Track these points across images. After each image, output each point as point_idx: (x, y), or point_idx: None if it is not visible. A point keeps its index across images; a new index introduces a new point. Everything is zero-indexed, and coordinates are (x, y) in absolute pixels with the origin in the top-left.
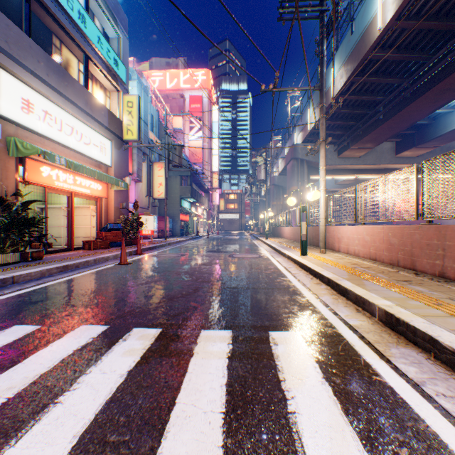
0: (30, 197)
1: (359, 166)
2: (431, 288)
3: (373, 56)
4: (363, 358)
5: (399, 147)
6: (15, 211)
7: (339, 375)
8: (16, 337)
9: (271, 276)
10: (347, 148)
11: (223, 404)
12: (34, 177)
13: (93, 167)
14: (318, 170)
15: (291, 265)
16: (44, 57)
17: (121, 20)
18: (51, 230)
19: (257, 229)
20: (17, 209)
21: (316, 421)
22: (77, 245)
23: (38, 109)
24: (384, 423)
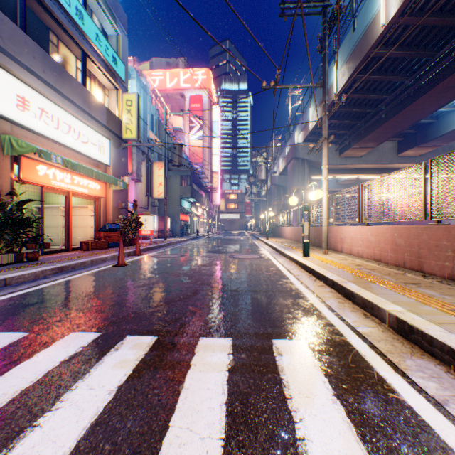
0: (27, 196)
1: (360, 166)
2: (442, 291)
3: (376, 53)
4: (376, 371)
5: (401, 146)
6: (9, 211)
7: (351, 392)
8: (0, 346)
9: (272, 278)
10: (348, 147)
11: (223, 428)
12: (30, 176)
13: (91, 166)
14: (319, 170)
15: (293, 266)
16: (40, 53)
17: (120, 18)
18: (49, 230)
19: (257, 229)
20: (11, 209)
21: (328, 450)
22: (75, 246)
23: (34, 107)
24: (408, 453)
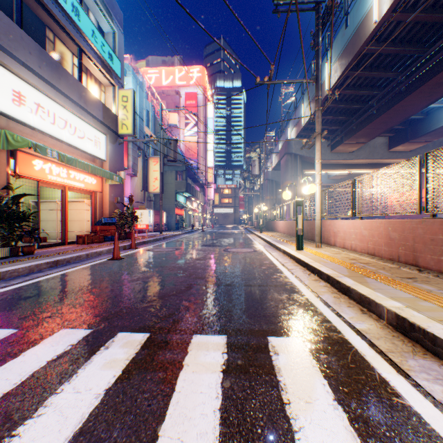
0: (24, 191)
1: (352, 161)
2: (440, 286)
3: (368, 50)
4: (378, 372)
5: (392, 142)
6: (5, 205)
7: (353, 396)
8: None
9: (267, 271)
10: (340, 143)
11: (216, 438)
12: (26, 170)
13: (87, 161)
14: (311, 165)
15: (287, 260)
16: (36, 49)
17: (116, 15)
18: (46, 224)
19: (250, 223)
20: (7, 203)
21: None
22: (71, 239)
23: (30, 102)
24: None
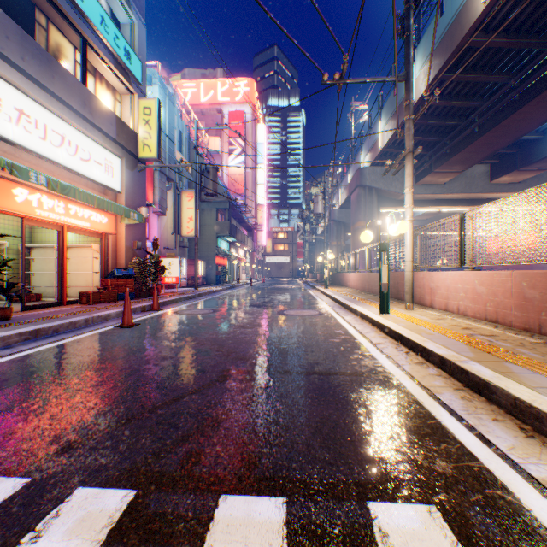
0: (11, 233)
1: (443, 196)
2: None
3: (472, 42)
4: None
5: (496, 171)
6: None
7: None
8: None
9: (342, 347)
10: (429, 171)
11: None
12: (2, 202)
13: (95, 192)
14: (390, 201)
15: (368, 328)
16: (17, 32)
17: None
18: (41, 277)
19: (311, 275)
20: None
21: None
22: (74, 297)
23: (8, 106)
24: None
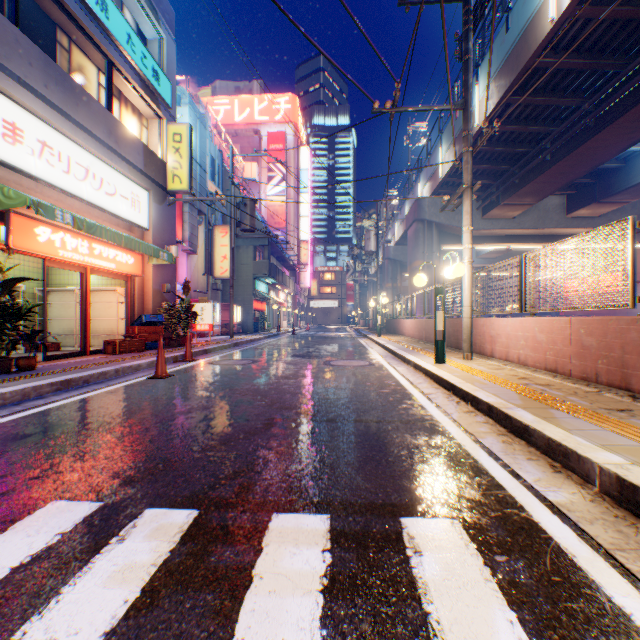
0: (26, 274)
1: (513, 231)
2: None
3: (540, 63)
4: (606, 595)
5: (572, 203)
6: None
7: None
8: None
9: (391, 398)
10: (496, 204)
11: None
12: (24, 242)
13: (120, 230)
14: (453, 238)
15: (421, 379)
16: (40, 58)
17: (165, 13)
18: (59, 324)
19: (363, 322)
20: None
21: None
22: (97, 347)
23: (31, 139)
24: None
